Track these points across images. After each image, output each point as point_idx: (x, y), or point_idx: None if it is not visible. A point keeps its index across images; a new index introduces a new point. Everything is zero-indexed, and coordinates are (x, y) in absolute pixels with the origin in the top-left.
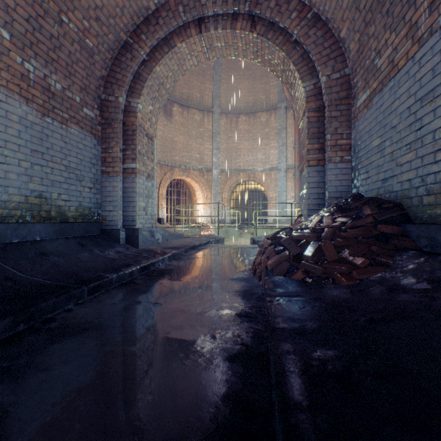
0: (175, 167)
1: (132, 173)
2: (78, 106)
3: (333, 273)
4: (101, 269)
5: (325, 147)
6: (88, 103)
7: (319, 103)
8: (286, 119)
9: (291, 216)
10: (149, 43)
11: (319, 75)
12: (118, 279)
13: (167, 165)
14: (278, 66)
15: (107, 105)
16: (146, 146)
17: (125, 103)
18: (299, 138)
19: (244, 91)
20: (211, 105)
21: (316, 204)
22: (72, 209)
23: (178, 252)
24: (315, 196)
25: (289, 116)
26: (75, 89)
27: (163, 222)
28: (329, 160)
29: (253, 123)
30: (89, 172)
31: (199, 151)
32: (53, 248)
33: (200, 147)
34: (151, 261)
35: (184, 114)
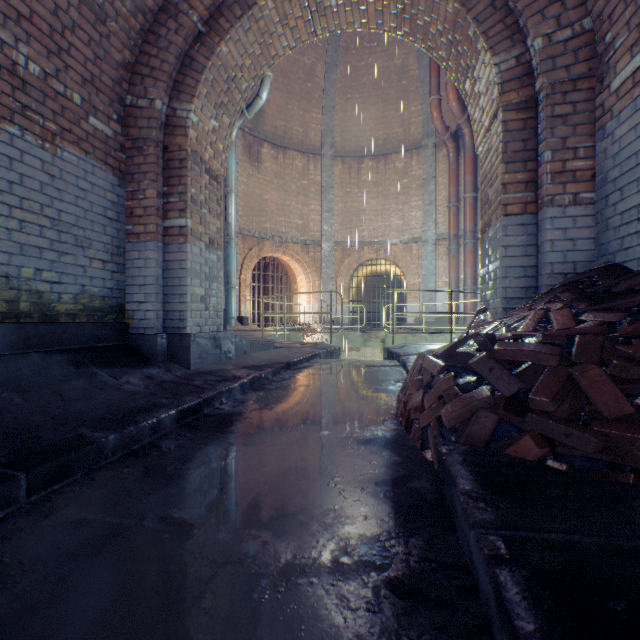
0: (265, 238)
1: (180, 235)
2: (77, 111)
3: (633, 455)
4: (94, 417)
5: (539, 178)
6: (99, 108)
7: (527, 92)
8: (435, 163)
9: (451, 312)
10: (208, 0)
11: (527, 38)
12: (122, 442)
13: (253, 235)
14: (441, 36)
15: (136, 114)
16: (206, 190)
17: (167, 111)
18: (456, 192)
19: (371, 123)
20: (319, 145)
21: (520, 287)
22: (66, 298)
23: (260, 376)
24: (518, 271)
25: (439, 159)
26: (70, 78)
27: (247, 322)
28: (550, 202)
29: (384, 171)
30: (103, 233)
31: (301, 214)
32: (9, 373)
33: (302, 208)
34: (205, 397)
35: (278, 158)
